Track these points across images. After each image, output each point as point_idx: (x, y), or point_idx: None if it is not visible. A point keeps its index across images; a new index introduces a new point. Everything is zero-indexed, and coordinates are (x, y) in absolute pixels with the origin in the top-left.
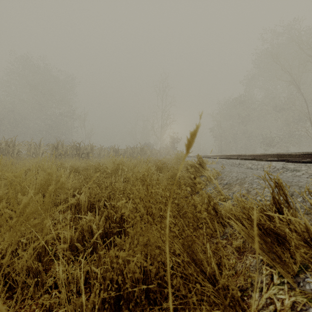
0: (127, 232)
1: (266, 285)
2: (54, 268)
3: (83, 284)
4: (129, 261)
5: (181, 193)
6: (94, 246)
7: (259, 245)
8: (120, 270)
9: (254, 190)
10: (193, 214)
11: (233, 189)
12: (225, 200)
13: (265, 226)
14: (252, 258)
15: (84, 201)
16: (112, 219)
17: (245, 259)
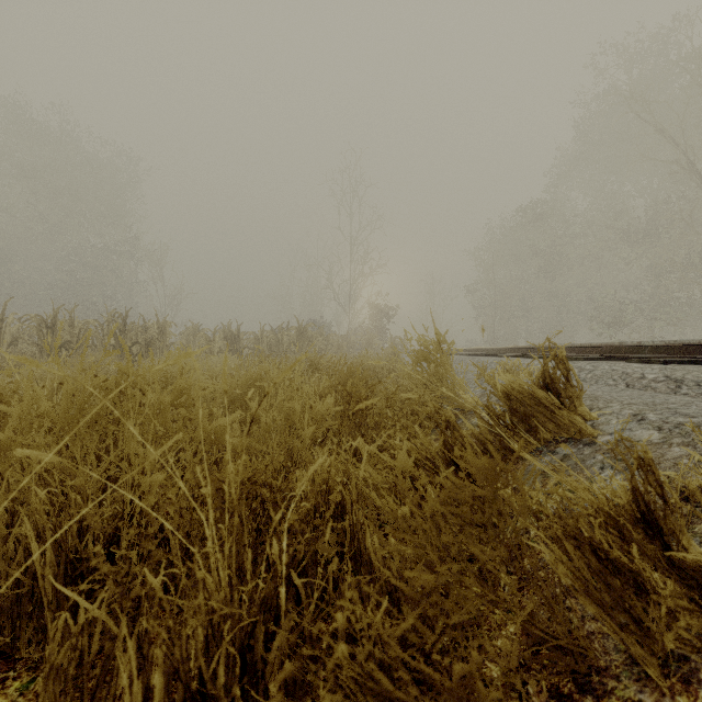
0: None
1: None
2: None
3: None
4: None
5: None
6: None
7: None
8: None
9: None
10: None
11: None
12: None
13: None
14: None
15: None
16: None
17: None
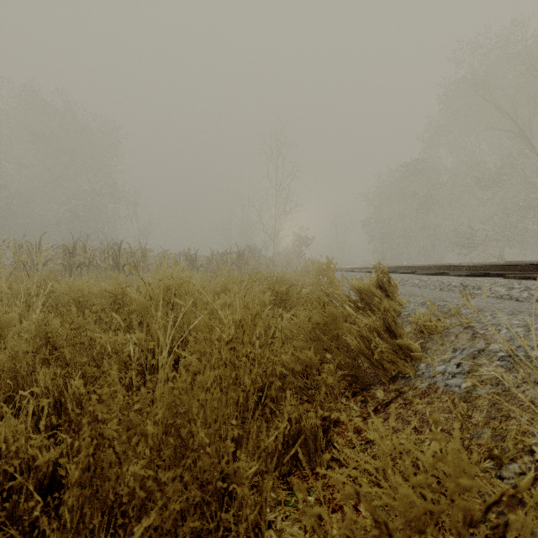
0: None
1: None
2: None
3: None
4: None
5: None
6: None
7: None
8: None
9: None
10: None
11: None
12: None
13: None
14: None
15: None
16: None
17: None
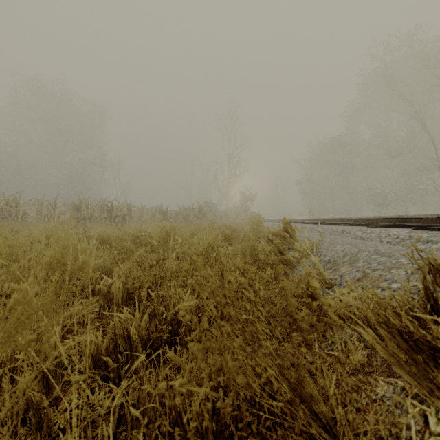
0: (183, 338)
1: (418, 435)
2: (63, 415)
3: (115, 425)
4: (190, 392)
5: (266, 277)
6: (132, 360)
7: (406, 368)
8: (175, 409)
9: (374, 272)
10: (284, 310)
11: (341, 270)
12: (330, 287)
13: (415, 337)
14: (386, 384)
15: (118, 288)
16: (160, 317)
17: (374, 384)
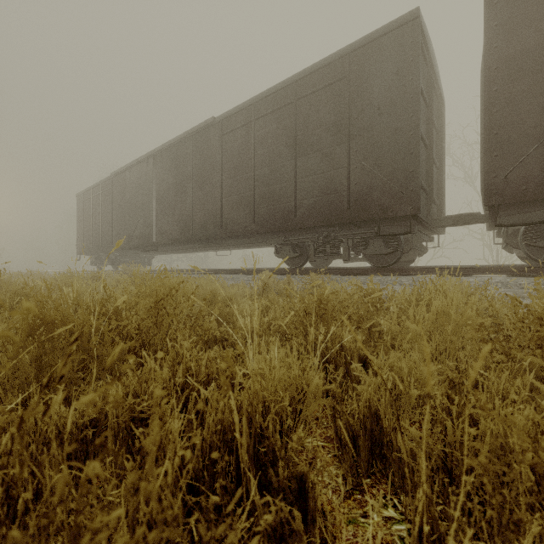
0: None
1: None
2: None
3: None
4: None
5: None
6: None
7: None
8: None
9: None
10: None
11: None
12: None
13: None
14: None
15: None
16: None
17: None
